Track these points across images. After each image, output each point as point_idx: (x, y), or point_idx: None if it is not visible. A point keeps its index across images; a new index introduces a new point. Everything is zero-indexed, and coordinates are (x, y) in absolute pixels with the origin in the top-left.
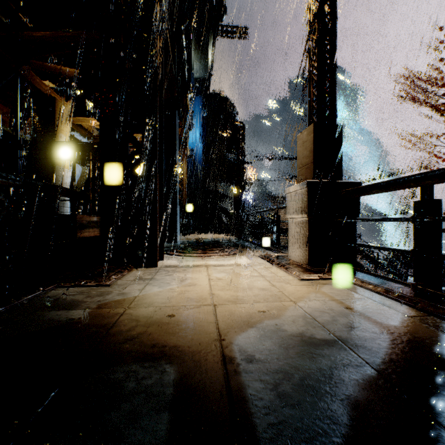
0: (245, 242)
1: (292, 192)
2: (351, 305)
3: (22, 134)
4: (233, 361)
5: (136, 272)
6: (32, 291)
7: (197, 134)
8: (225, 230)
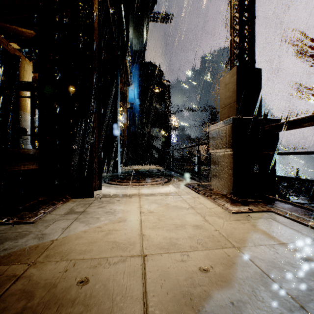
0: (171, 172)
1: (215, 129)
2: (309, 254)
3: None
4: None
5: (71, 204)
6: None
7: (135, 92)
8: (156, 162)
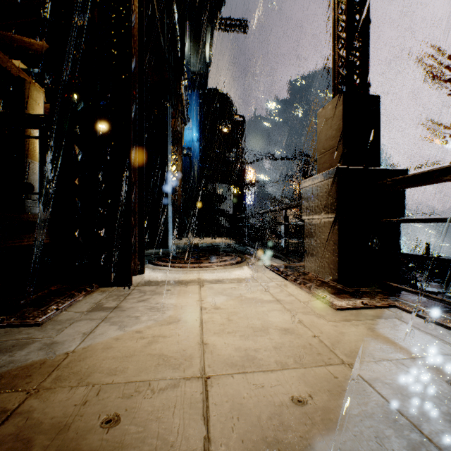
0: (246, 247)
1: (311, 186)
2: None
3: None
4: None
5: (98, 296)
6: None
7: (193, 131)
8: (224, 233)
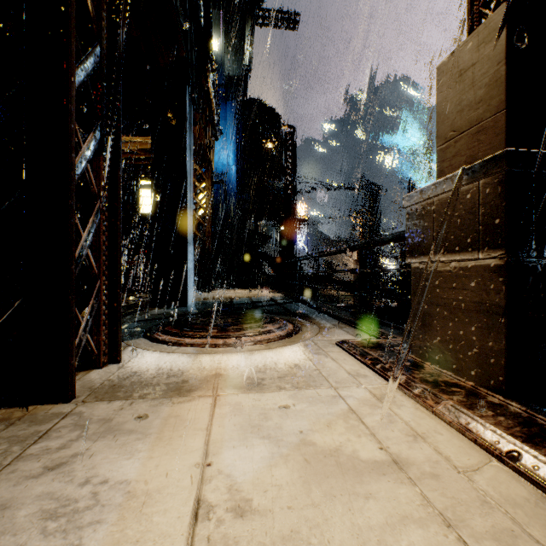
0: (299, 304)
1: (430, 199)
2: None
3: None
4: None
5: None
6: None
7: (229, 153)
8: (268, 283)
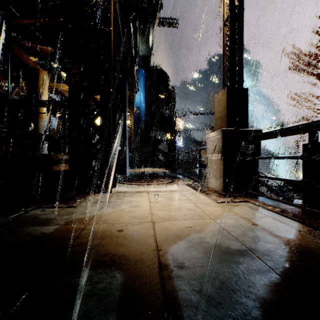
0: (176, 174)
1: (211, 138)
2: (256, 222)
3: (14, 96)
4: (167, 268)
5: (95, 197)
6: (16, 211)
7: (141, 96)
8: (162, 165)
